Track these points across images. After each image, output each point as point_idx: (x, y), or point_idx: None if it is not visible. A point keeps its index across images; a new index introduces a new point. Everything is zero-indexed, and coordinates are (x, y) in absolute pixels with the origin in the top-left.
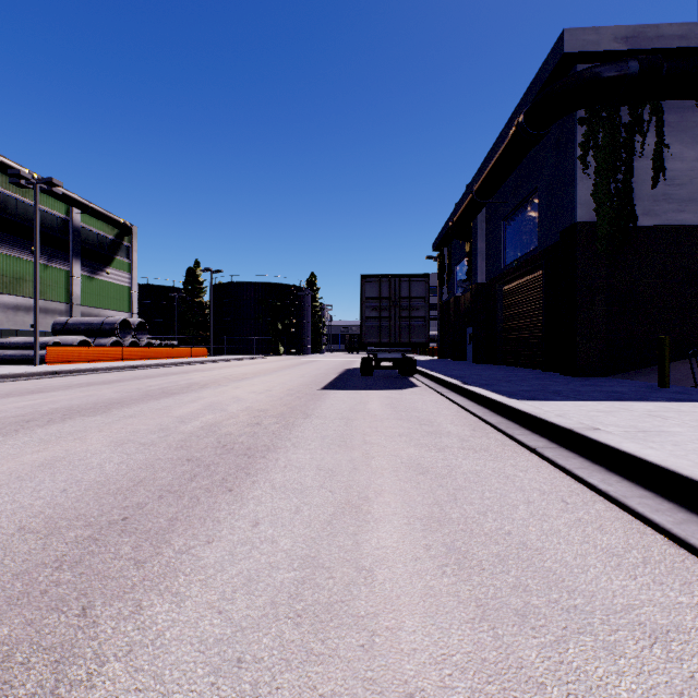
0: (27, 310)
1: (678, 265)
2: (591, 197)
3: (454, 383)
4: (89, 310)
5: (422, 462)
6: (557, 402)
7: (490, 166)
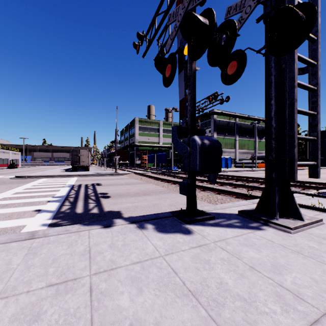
0: (245, 153)
1: None
2: None
3: None
4: (259, 151)
5: None
6: None
7: None
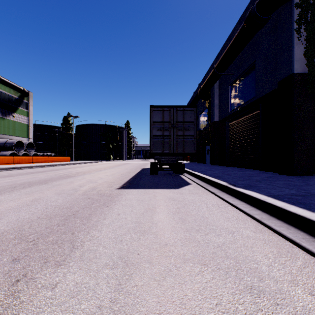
0: None
1: None
2: (303, 56)
3: (223, 184)
4: (2, 136)
5: None
6: None
7: (227, 48)
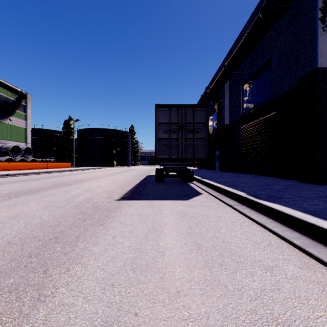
0: None
1: None
2: None
3: (241, 195)
4: None
5: None
6: None
7: (239, 44)
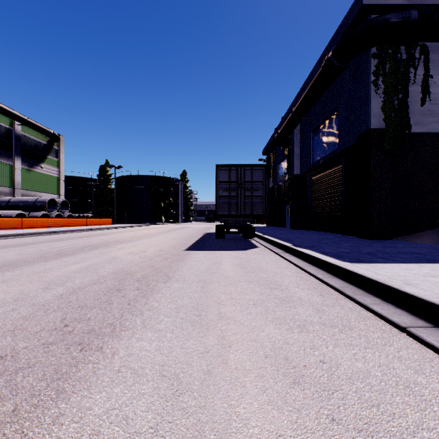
0: None
1: (438, 160)
2: (381, 111)
3: (287, 245)
4: (28, 192)
5: (290, 355)
6: (385, 265)
7: (305, 92)
